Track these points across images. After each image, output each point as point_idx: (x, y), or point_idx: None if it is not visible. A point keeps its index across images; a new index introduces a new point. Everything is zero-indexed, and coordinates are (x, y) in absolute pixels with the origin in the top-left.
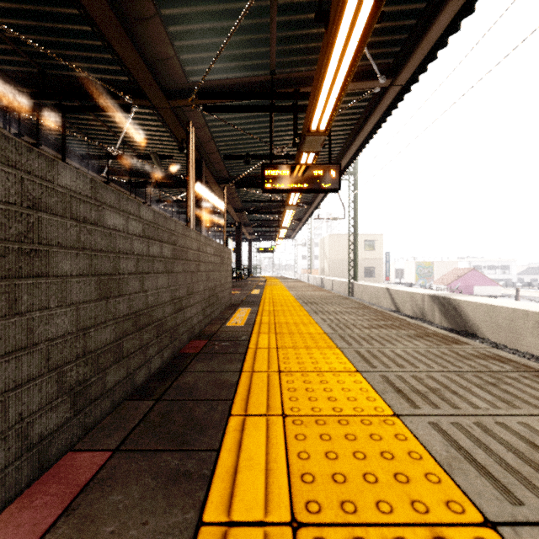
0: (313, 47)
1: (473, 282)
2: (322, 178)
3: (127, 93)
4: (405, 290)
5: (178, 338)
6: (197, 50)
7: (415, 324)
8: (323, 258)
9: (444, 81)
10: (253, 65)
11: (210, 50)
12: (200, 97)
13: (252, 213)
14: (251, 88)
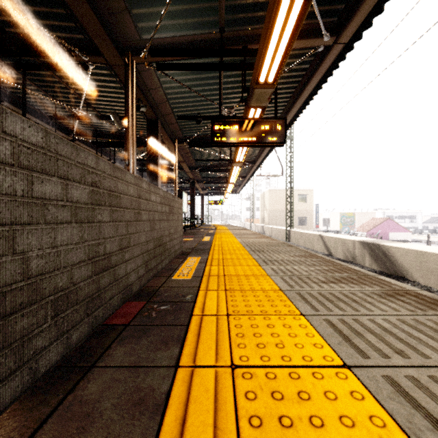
0: (261, 3)
1: (389, 229)
2: (269, 132)
3: (83, 50)
4: (337, 236)
5: (104, 305)
6: (148, 3)
7: (374, 277)
8: (264, 210)
9: (385, 39)
10: (202, 22)
11: (160, 4)
12: (152, 53)
13: (204, 171)
14: (201, 45)
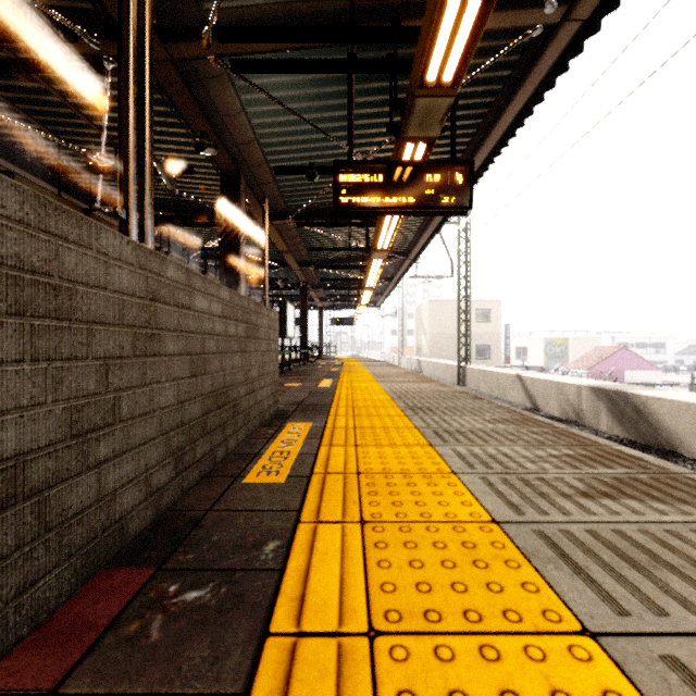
0: None
1: (624, 365)
2: (441, 188)
3: (92, 31)
4: (548, 378)
5: None
6: None
7: (688, 478)
8: (420, 333)
9: (658, 12)
10: None
11: None
12: (220, 36)
13: (322, 268)
14: (314, 23)
